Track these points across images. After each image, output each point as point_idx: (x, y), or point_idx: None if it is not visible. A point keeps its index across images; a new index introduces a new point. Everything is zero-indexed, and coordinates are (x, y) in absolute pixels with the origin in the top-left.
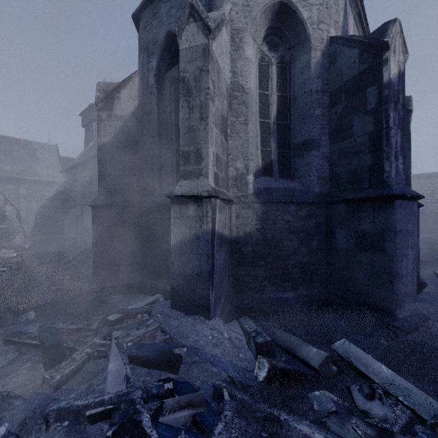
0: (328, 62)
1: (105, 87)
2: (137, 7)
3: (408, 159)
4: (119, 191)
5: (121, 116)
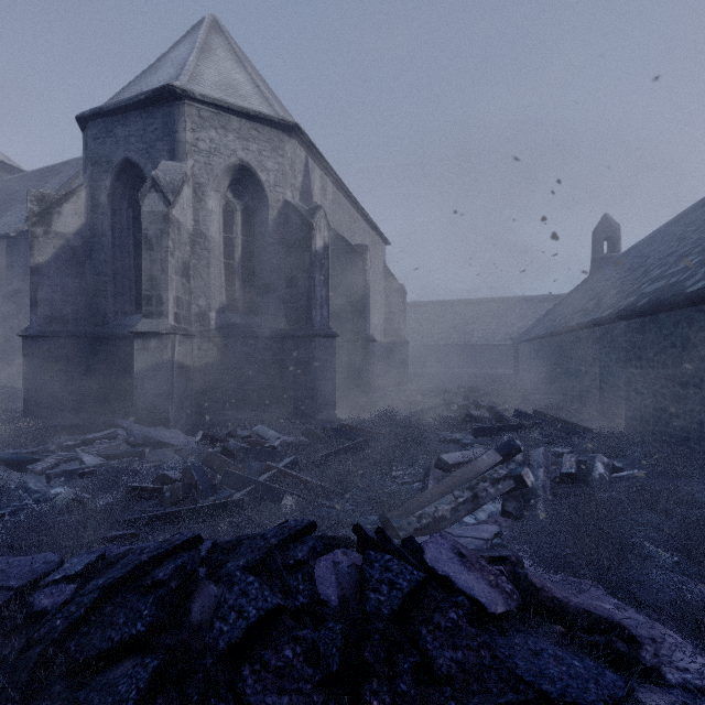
0: (284, 220)
1: (39, 198)
2: (85, 113)
3: (365, 301)
4: (60, 319)
5: (62, 233)
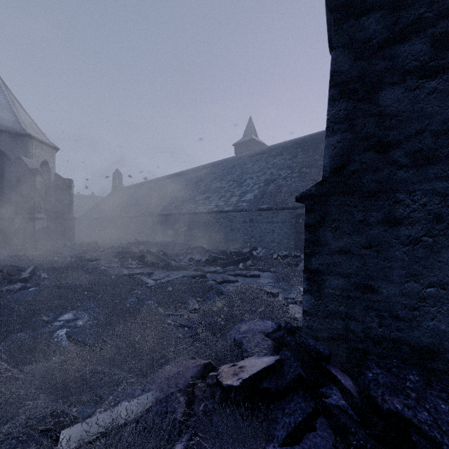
0: (55, 179)
1: None
2: None
3: None
4: None
5: None
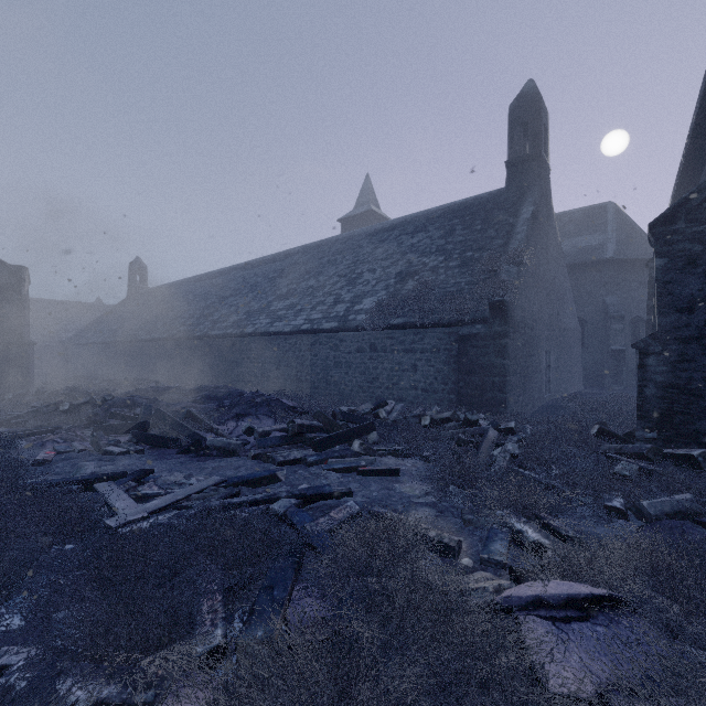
0: None
1: None
2: None
3: None
4: None
5: None
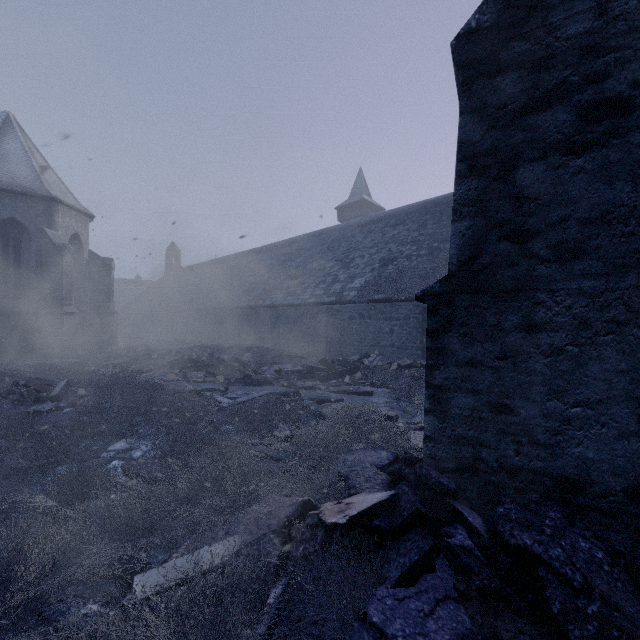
0: (89, 259)
1: None
2: None
3: None
4: None
5: None
